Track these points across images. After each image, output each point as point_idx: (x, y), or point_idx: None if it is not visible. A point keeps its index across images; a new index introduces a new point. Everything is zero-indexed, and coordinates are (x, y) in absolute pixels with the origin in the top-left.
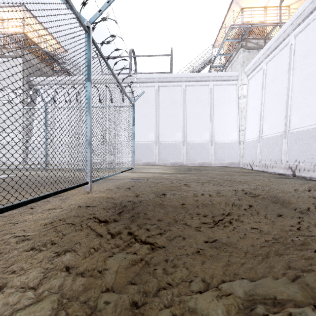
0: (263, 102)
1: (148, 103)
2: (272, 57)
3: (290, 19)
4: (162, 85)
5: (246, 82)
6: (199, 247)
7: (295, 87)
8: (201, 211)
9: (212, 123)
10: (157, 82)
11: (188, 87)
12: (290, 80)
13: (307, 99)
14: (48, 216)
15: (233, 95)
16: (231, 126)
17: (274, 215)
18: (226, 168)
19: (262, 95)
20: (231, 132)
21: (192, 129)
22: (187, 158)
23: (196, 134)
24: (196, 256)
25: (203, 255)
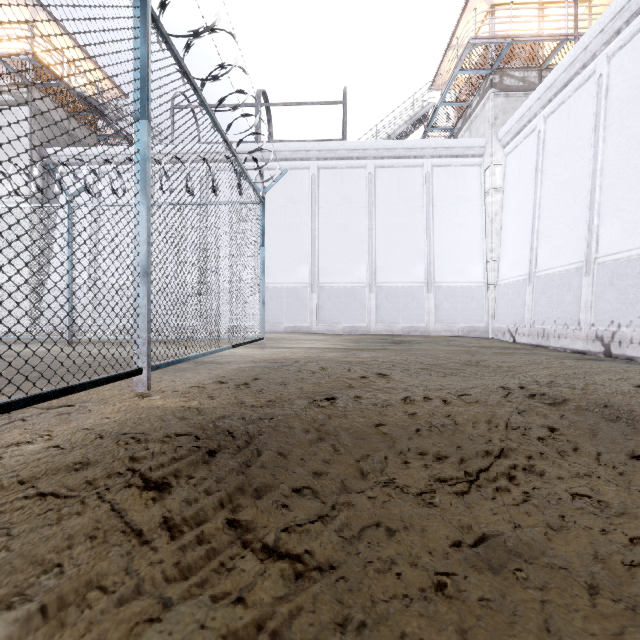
0: (539, 201)
1: (297, 204)
2: (558, 104)
3: (598, 22)
4: (326, 165)
5: (500, 159)
6: (440, 568)
7: (608, 166)
8: (429, 445)
9: (430, 246)
10: (314, 159)
11: (381, 169)
12: (598, 151)
13: (636, 191)
14: None
15: (473, 187)
16: (469, 251)
17: (619, 454)
18: (460, 340)
19: (536, 185)
20: (469, 264)
21: (388, 258)
22: (379, 318)
23: (397, 269)
24: (436, 604)
25: (459, 602)
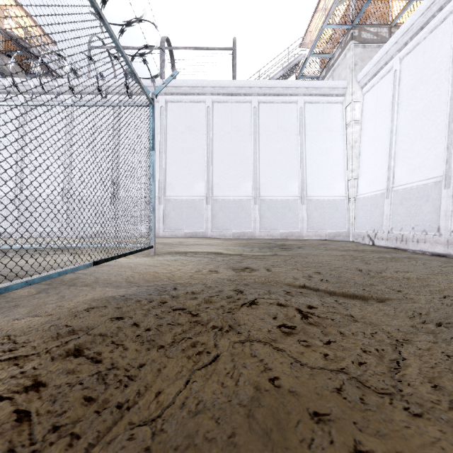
0: (396, 128)
1: (195, 131)
2: (414, 45)
3: None
4: (219, 99)
5: (359, 97)
6: None
7: None
8: None
9: (303, 167)
10: (209, 94)
11: (263, 104)
12: None
13: None
14: None
15: (337, 120)
16: (334, 171)
17: None
18: (331, 243)
19: (392, 115)
20: (334, 182)
21: (269, 176)
22: (262, 225)
23: (277, 185)
24: None
25: None
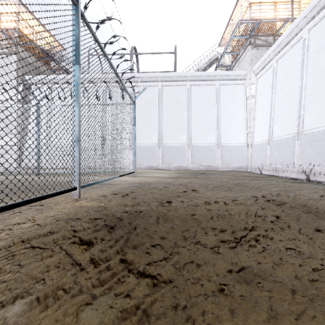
0: (274, 102)
1: (151, 104)
2: (283, 53)
3: (303, 12)
4: (166, 84)
5: (254, 81)
6: (221, 282)
7: (308, 85)
8: (217, 224)
9: (219, 125)
10: (160, 81)
11: (193, 86)
12: (303, 77)
13: (322, 98)
14: (7, 235)
15: (240, 95)
16: (238, 128)
17: (310, 229)
18: (234, 172)
19: (272, 94)
20: (238, 134)
21: (197, 131)
22: (192, 161)
23: (202, 136)
24: (219, 298)
25: (230, 297)
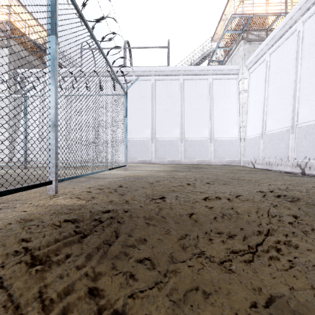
0: (267, 96)
1: (144, 98)
2: (277, 47)
3: (298, 4)
4: (159, 78)
5: (247, 76)
6: None
7: (303, 78)
8: (223, 227)
9: (211, 119)
10: (153, 75)
11: (186, 81)
12: (298, 70)
13: None
14: None
15: (233, 90)
16: (231, 122)
17: None
18: (227, 166)
19: (265, 88)
20: (231, 129)
21: (190, 125)
22: (185, 156)
23: (195, 131)
24: None
25: None
